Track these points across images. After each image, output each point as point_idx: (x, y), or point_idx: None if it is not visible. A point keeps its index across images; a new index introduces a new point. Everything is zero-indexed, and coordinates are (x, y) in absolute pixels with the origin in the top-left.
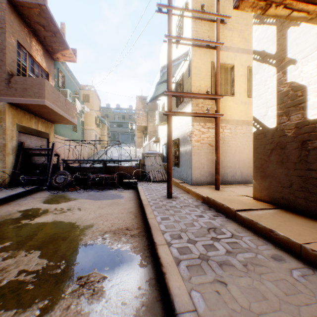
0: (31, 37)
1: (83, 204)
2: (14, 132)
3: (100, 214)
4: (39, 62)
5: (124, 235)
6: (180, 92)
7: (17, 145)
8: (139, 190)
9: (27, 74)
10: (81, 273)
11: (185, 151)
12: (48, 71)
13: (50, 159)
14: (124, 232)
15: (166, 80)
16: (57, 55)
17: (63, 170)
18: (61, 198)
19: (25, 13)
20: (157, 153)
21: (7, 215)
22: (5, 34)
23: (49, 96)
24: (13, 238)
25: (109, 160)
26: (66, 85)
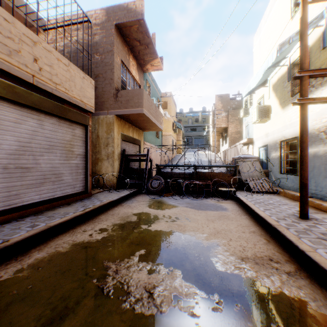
0: (129, 54)
1: (187, 213)
2: (118, 140)
3: (216, 230)
4: (134, 76)
5: (273, 269)
6: (323, 69)
7: (120, 152)
8: (246, 202)
9: (126, 88)
10: (257, 326)
11: (313, 154)
12: (140, 83)
13: (145, 164)
14: (269, 263)
15: (274, 64)
16: (146, 67)
17: (157, 175)
18: (161, 203)
19: (126, 33)
20: (253, 157)
21: (126, 217)
22: (113, 56)
23: (145, 105)
24: (143, 245)
25: (201, 165)
26: (151, 95)
